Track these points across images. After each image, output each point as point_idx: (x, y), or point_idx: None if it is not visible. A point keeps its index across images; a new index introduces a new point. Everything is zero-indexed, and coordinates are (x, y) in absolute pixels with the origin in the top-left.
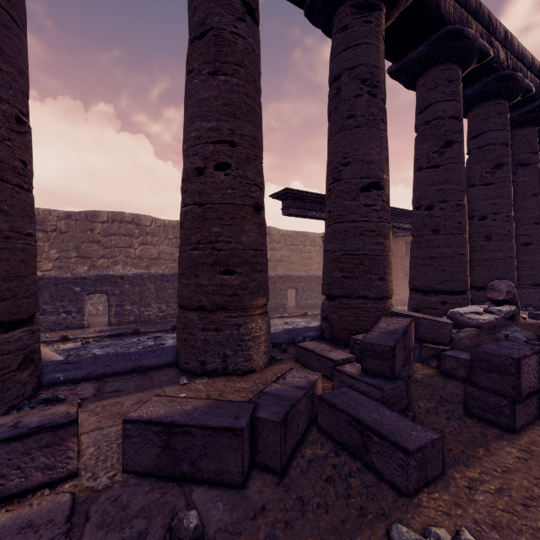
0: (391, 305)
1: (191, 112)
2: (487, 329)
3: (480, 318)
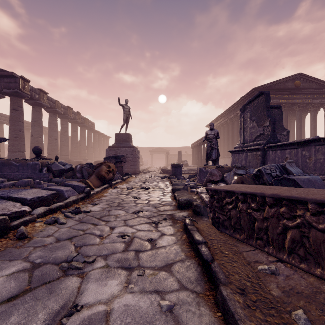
0: None
1: None
2: None
3: None
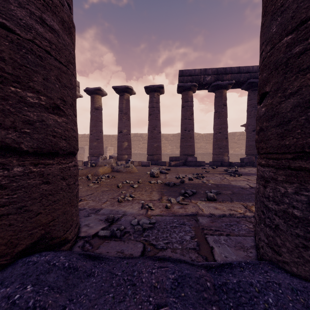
0: None
1: (214, 124)
2: None
3: None
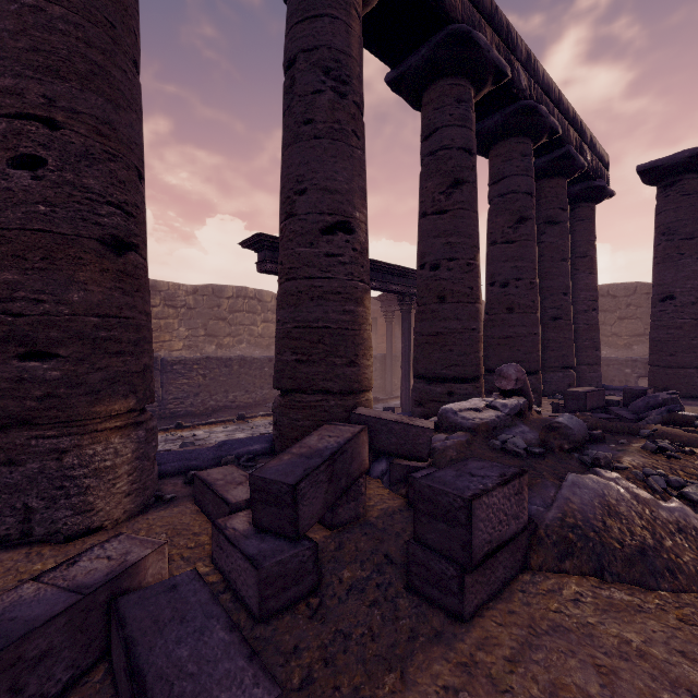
0: (368, 402)
1: None
2: (485, 432)
3: (477, 417)
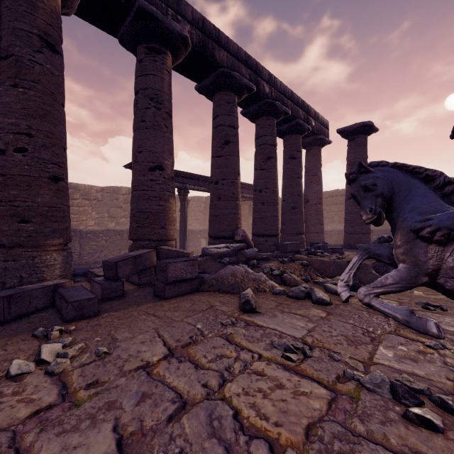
0: (171, 245)
1: None
2: (218, 256)
3: (216, 250)
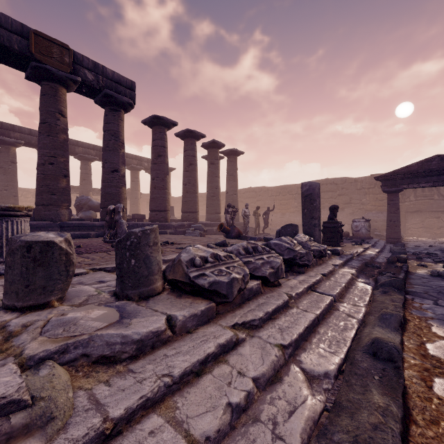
0: None
1: None
2: None
3: None
